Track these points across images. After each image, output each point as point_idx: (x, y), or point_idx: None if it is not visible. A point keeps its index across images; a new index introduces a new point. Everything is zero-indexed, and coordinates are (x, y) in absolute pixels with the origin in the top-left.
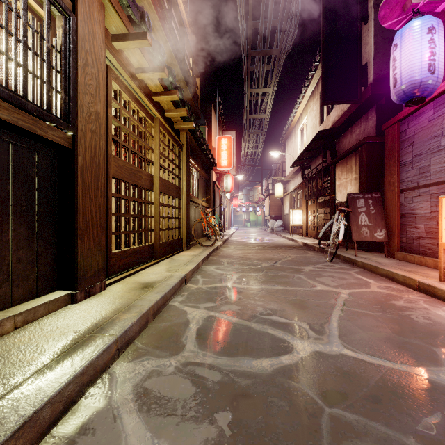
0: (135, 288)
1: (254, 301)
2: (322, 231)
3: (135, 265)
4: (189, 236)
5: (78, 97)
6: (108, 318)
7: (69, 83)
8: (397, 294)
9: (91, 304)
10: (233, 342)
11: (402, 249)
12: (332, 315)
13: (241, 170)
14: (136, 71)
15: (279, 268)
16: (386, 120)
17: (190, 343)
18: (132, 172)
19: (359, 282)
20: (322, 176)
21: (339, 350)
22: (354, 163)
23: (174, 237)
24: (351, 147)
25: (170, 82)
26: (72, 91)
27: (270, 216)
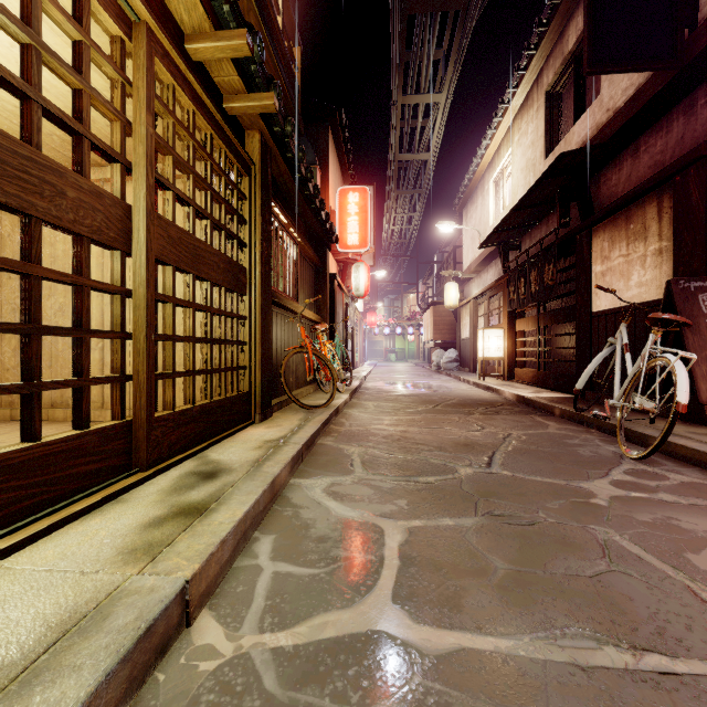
0: None
1: None
2: (585, 375)
3: (7, 520)
4: (270, 387)
5: None
6: None
7: None
8: None
9: None
10: None
11: None
12: None
13: (382, 265)
14: None
15: (517, 490)
16: None
17: None
18: None
19: None
20: (556, 257)
21: None
22: (656, 216)
23: (223, 392)
24: (649, 179)
25: None
26: None
27: (435, 342)
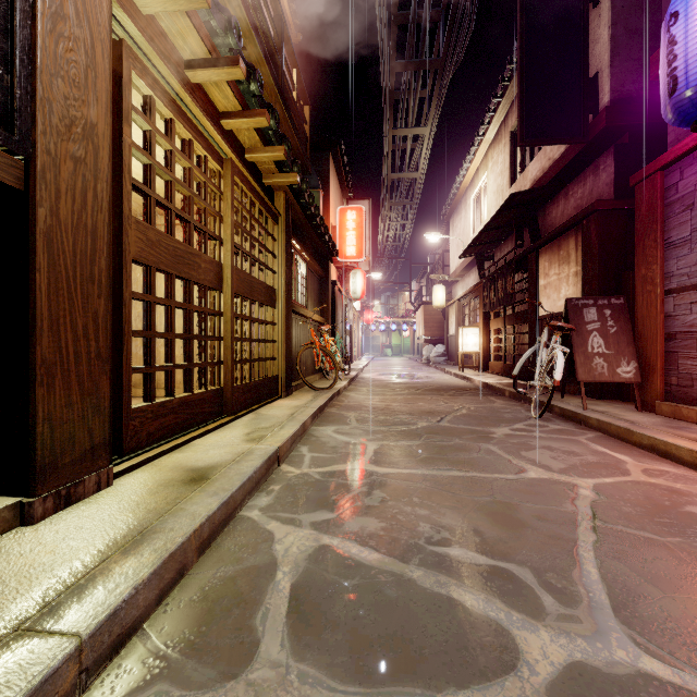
0: (171, 483)
1: (411, 507)
2: (519, 364)
3: (185, 428)
4: (290, 373)
5: (36, 80)
6: (82, 571)
7: (12, 45)
8: (689, 489)
9: (63, 526)
10: (374, 630)
11: (670, 396)
12: (578, 544)
13: (378, 265)
14: (186, 65)
15: (449, 431)
16: (633, 171)
17: (273, 635)
18: (178, 255)
19: (605, 461)
20: (514, 271)
21: (631, 660)
22: (574, 247)
23: (264, 374)
24: (569, 220)
25: (252, 94)
26: (21, 63)
27: (425, 339)
